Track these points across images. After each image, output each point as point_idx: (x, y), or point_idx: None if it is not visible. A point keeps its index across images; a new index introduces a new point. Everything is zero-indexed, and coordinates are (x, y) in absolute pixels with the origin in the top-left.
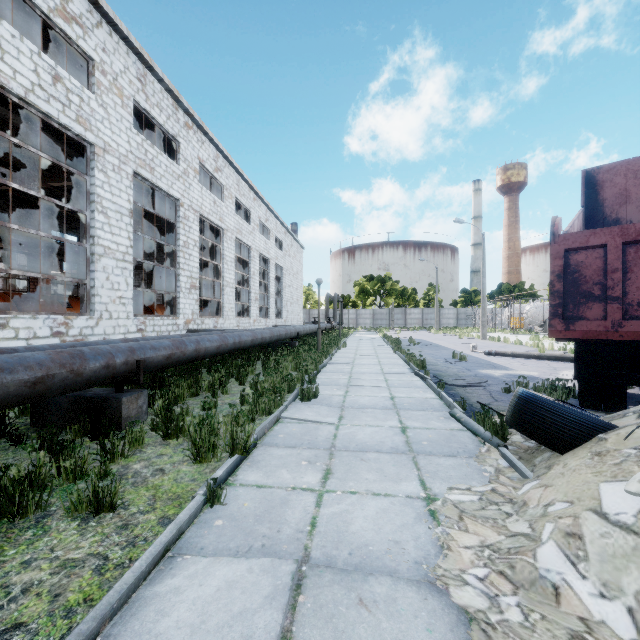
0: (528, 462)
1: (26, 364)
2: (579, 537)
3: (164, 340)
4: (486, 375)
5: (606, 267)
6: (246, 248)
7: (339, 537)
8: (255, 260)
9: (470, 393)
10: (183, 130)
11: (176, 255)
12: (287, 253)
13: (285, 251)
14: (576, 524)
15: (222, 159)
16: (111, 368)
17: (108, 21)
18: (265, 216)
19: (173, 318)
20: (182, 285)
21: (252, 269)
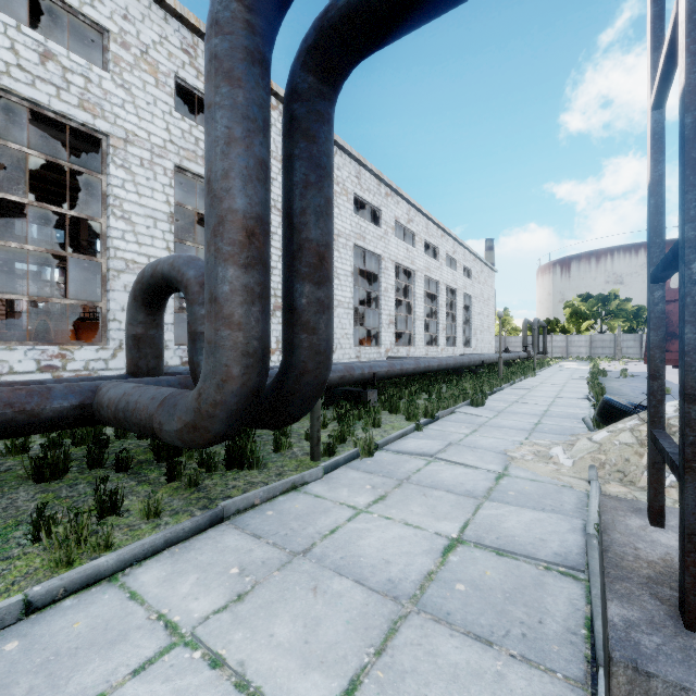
0: None
1: (338, 370)
2: (573, 445)
3: (384, 362)
4: None
5: None
6: (434, 282)
7: (471, 443)
8: (442, 293)
9: None
10: (384, 200)
11: (379, 299)
12: (476, 280)
13: (474, 279)
14: (575, 441)
15: (413, 210)
16: (363, 375)
17: (340, 148)
18: (452, 249)
19: (377, 348)
20: (383, 322)
21: (439, 302)
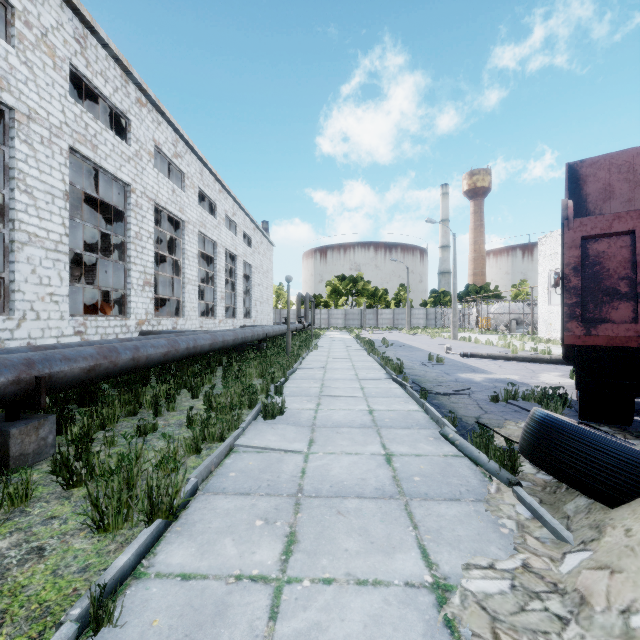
0: (554, 509)
1: None
2: None
3: (86, 347)
4: (467, 380)
5: (634, 258)
6: (211, 243)
7: None
8: (221, 256)
9: (456, 403)
10: (135, 107)
11: (126, 247)
12: (256, 250)
13: (254, 248)
14: None
15: (182, 144)
16: None
17: None
18: (232, 210)
19: (122, 318)
20: (133, 281)
21: (217, 266)
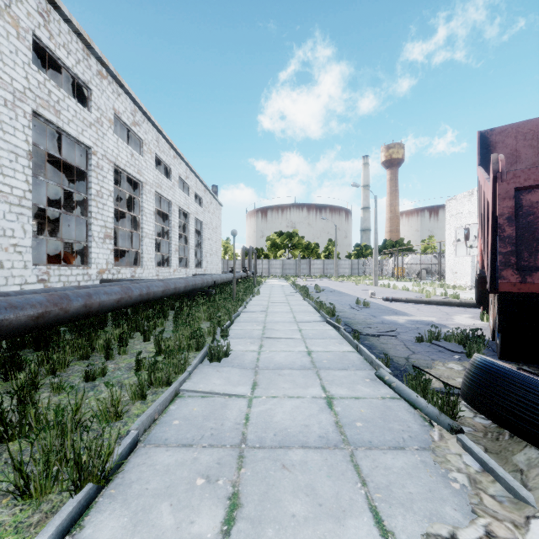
0: (501, 459)
1: None
2: None
3: (36, 295)
4: (392, 322)
5: None
6: (166, 202)
7: None
8: (175, 214)
9: (385, 344)
10: (96, 78)
11: (88, 204)
12: (207, 209)
13: (205, 207)
14: None
15: (140, 114)
16: None
17: None
18: (185, 174)
19: (84, 268)
20: (95, 234)
21: (172, 222)
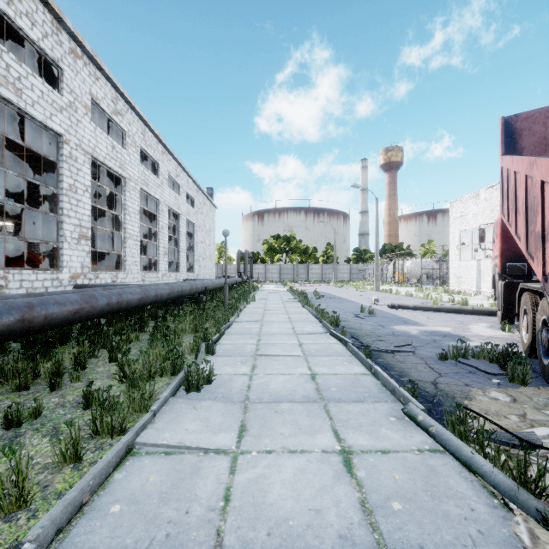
0: None
1: None
2: None
3: None
4: (404, 333)
5: None
6: (154, 201)
7: None
8: (164, 214)
9: (403, 362)
10: (68, 57)
11: (58, 199)
12: (199, 210)
13: (197, 208)
14: None
15: (123, 103)
16: None
17: None
18: (175, 171)
19: (53, 272)
20: (67, 234)
21: (160, 223)
